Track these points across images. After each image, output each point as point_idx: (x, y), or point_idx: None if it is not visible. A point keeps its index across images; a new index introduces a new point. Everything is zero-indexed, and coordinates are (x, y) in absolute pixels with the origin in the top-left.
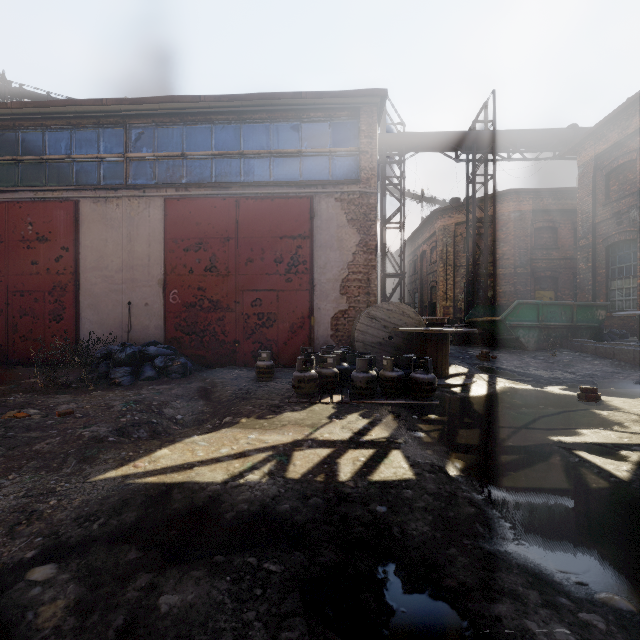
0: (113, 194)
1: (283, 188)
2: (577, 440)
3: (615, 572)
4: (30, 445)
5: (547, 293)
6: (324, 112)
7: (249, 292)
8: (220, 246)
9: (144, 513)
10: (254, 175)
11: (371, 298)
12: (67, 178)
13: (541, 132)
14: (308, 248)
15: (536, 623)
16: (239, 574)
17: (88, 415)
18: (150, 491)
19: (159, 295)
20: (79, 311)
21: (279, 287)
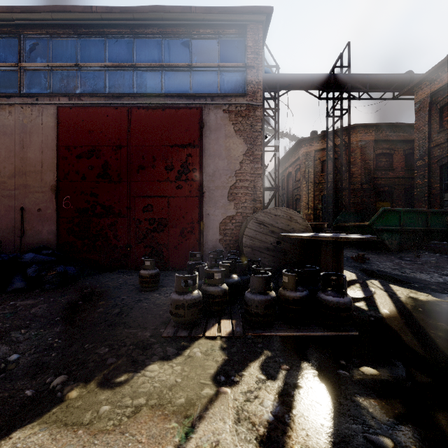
0: (5, 101)
1: (174, 99)
2: None
3: None
4: None
5: (385, 204)
6: (213, 29)
7: (140, 198)
8: (112, 153)
9: None
10: (146, 87)
11: (257, 204)
12: None
13: (385, 76)
14: (197, 156)
15: None
16: None
17: None
18: None
19: (52, 201)
20: None
21: (170, 193)
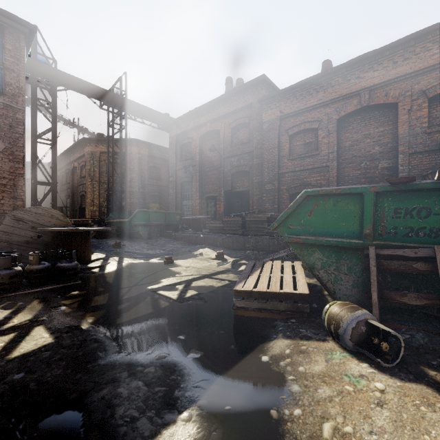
0: None
1: None
2: (160, 285)
3: (164, 343)
4: None
5: (156, 205)
6: None
7: None
8: None
9: None
10: None
11: (18, 202)
12: None
13: (152, 111)
14: None
15: (123, 387)
16: None
17: None
18: None
19: None
20: None
21: None
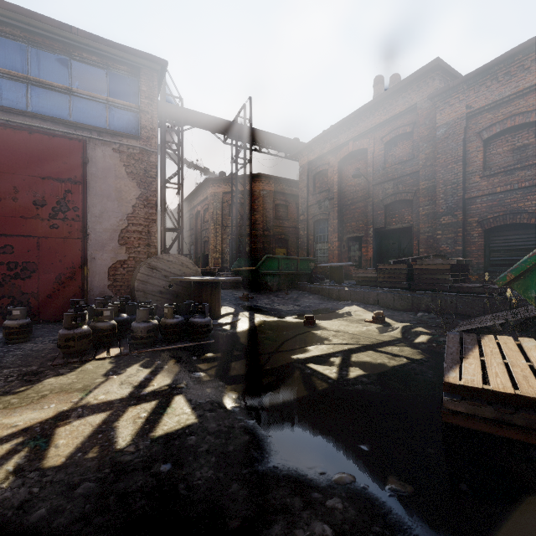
0: None
1: (46, 123)
2: (307, 355)
3: (339, 453)
4: None
5: (282, 250)
6: (100, 58)
7: None
8: None
9: None
10: (2, 98)
11: (152, 249)
12: None
13: (279, 137)
14: (80, 194)
15: (302, 529)
16: None
17: None
18: None
19: None
20: None
21: (40, 233)
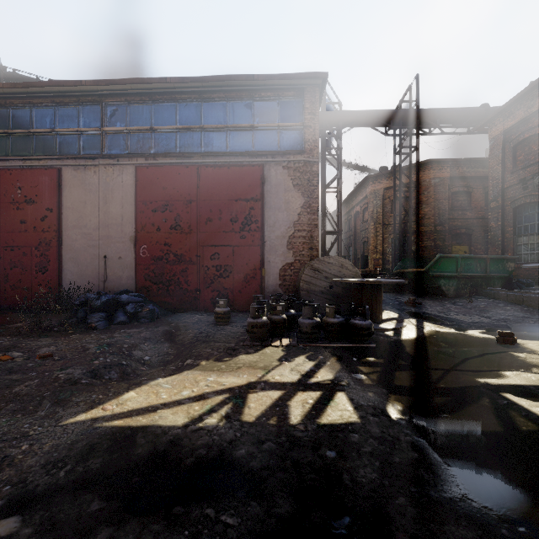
0: (91, 162)
1: (238, 157)
2: (502, 382)
3: None
4: (10, 387)
5: (462, 247)
6: (273, 92)
7: (208, 247)
8: (183, 207)
9: (109, 459)
10: (213, 146)
11: (314, 252)
12: (51, 149)
13: (458, 110)
14: (259, 209)
15: None
16: (197, 527)
17: (65, 357)
18: (116, 435)
19: (131, 250)
20: (62, 263)
21: (234, 243)
